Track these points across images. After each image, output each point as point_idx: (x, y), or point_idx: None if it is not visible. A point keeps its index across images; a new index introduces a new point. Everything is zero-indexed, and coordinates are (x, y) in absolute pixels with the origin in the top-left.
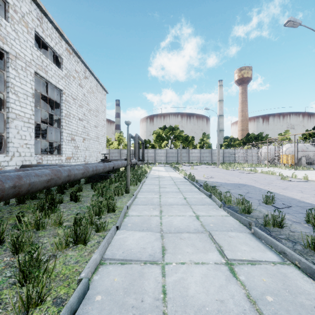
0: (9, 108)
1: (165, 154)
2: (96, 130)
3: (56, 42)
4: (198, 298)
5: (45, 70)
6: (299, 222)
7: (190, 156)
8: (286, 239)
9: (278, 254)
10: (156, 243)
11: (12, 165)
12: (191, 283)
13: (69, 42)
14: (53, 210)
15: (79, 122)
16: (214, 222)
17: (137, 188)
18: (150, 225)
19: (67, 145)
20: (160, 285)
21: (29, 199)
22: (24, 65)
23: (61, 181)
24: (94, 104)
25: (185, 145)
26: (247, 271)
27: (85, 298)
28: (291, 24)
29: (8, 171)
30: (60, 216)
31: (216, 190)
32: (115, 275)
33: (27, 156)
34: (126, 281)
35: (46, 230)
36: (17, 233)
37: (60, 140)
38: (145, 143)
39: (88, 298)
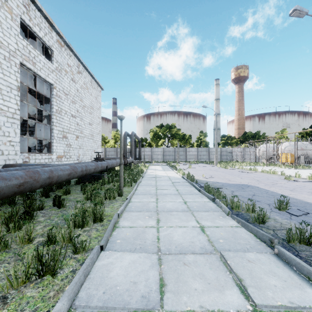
0: None
1: (162, 152)
2: (90, 127)
3: (45, 32)
4: None
5: (33, 61)
6: None
7: (187, 155)
8: None
9: None
10: (152, 273)
11: None
12: None
13: (60, 33)
14: (28, 221)
15: (72, 119)
16: (224, 237)
17: (132, 190)
18: (144, 241)
19: (58, 143)
20: None
21: (6, 204)
22: (7, 55)
23: (39, 184)
24: (89, 101)
25: (182, 144)
26: None
27: None
28: (297, 14)
29: None
30: (30, 231)
31: (219, 193)
32: None
33: (11, 154)
34: None
35: (10, 250)
36: None
37: (51, 137)
38: (142, 141)
39: None
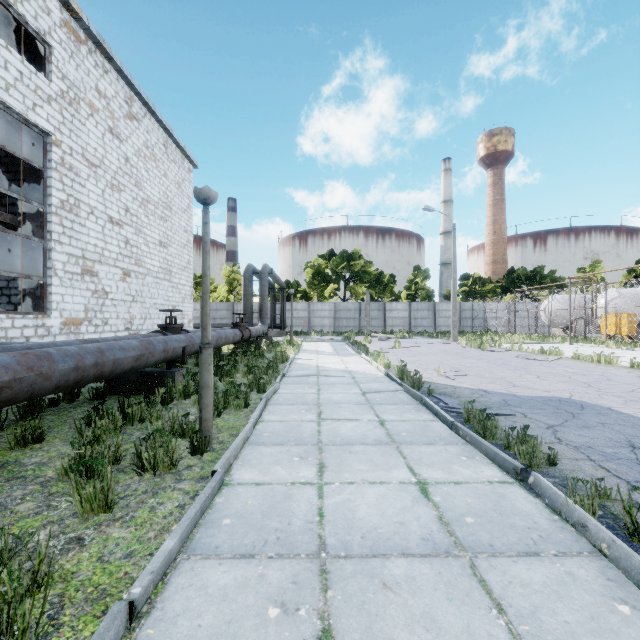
0: None
1: (332, 312)
2: (163, 252)
3: None
4: None
5: None
6: None
7: (387, 318)
8: None
9: None
10: None
11: None
12: None
13: (73, 5)
14: None
15: (110, 229)
16: None
17: (245, 423)
18: None
19: (67, 287)
20: None
21: None
22: None
23: None
24: (159, 189)
25: (376, 294)
26: None
27: None
28: None
29: None
30: None
31: (532, 445)
32: None
33: None
34: None
35: None
36: None
37: (45, 272)
38: (288, 289)
39: None
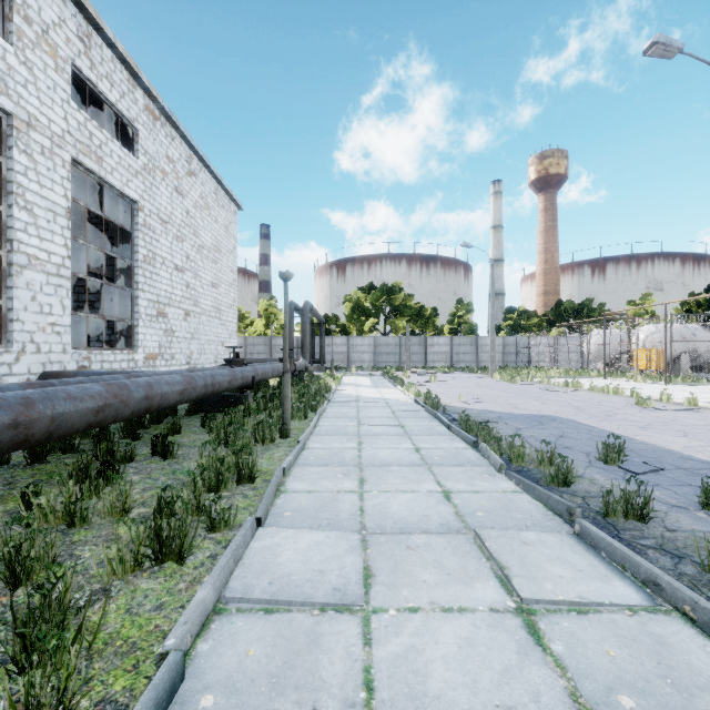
0: (13, 241)
1: (372, 347)
2: (214, 292)
3: (122, 92)
4: (452, 700)
5: (97, 155)
6: (684, 506)
7: (428, 353)
8: (658, 550)
9: (642, 587)
10: (351, 559)
11: (19, 373)
12: (434, 662)
13: (153, 92)
14: (111, 479)
15: (176, 276)
16: (486, 508)
17: (308, 426)
18: (336, 514)
19: (147, 327)
20: (358, 667)
21: (56, 451)
22: (48, 144)
23: (129, 410)
24: (211, 234)
25: (418, 328)
26: (568, 631)
27: (174, 702)
28: (659, 51)
29: (4, 386)
30: (124, 493)
31: (489, 431)
32: (251, 640)
33: (55, 352)
34: (277, 656)
35: (91, 526)
36: (22, 533)
37: (133, 316)
38: (326, 323)
39: (181, 700)
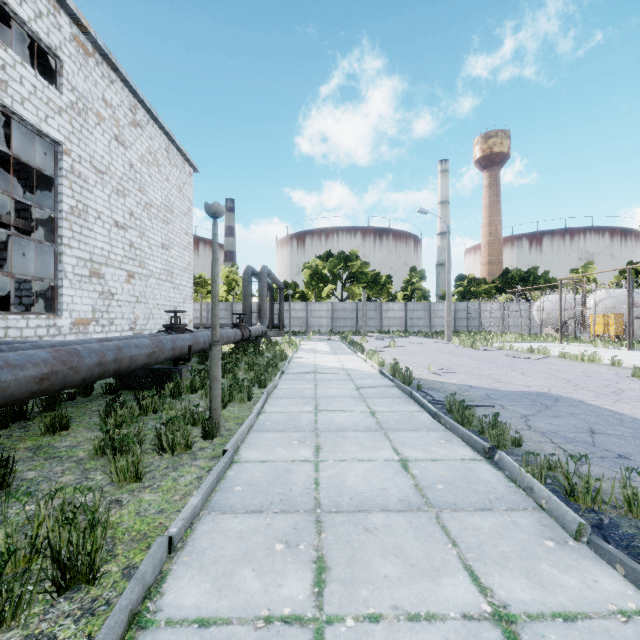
0: None
1: (330, 313)
2: (165, 254)
3: (39, 11)
4: None
5: None
6: None
7: (383, 318)
8: None
9: None
10: None
11: None
12: None
13: (82, 20)
14: None
15: (116, 233)
16: None
17: (249, 414)
18: None
19: (76, 288)
20: None
21: None
22: None
23: None
24: (161, 193)
25: (373, 295)
26: None
27: None
28: None
29: None
30: None
31: (501, 429)
32: None
33: None
34: None
35: None
36: None
37: (56, 275)
38: (286, 289)
39: None
